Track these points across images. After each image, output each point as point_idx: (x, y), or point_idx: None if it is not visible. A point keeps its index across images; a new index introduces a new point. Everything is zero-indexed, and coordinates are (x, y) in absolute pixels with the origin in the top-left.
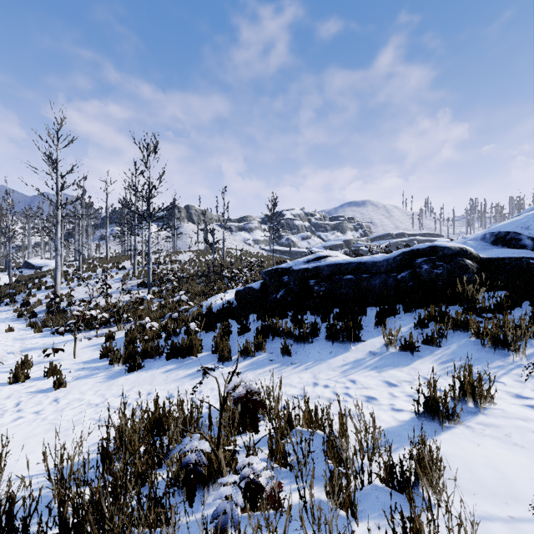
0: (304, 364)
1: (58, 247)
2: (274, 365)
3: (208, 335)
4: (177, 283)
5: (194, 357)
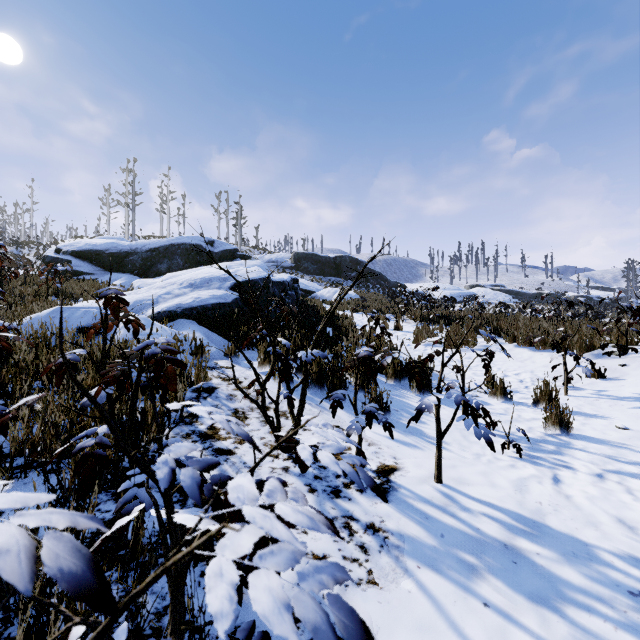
0: None
1: None
2: None
3: None
4: None
5: None
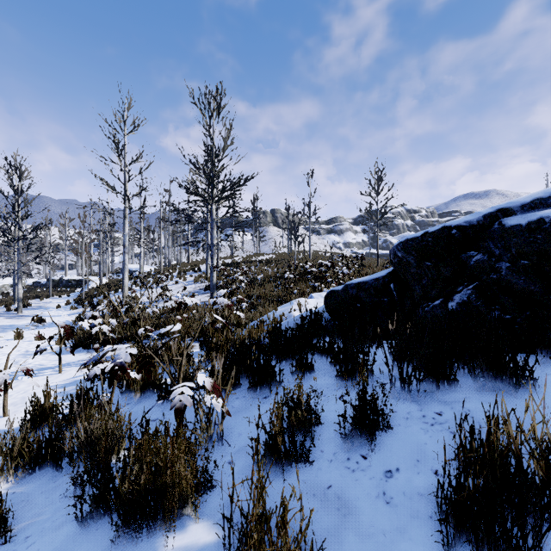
0: None
1: (126, 244)
2: None
3: (251, 410)
4: (249, 285)
5: (161, 549)
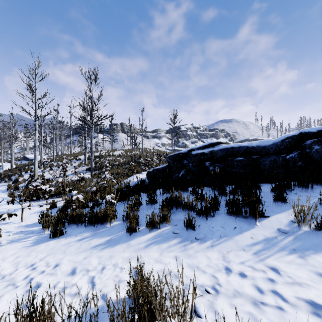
0: (209, 239)
1: (36, 145)
2: (179, 239)
3: (123, 206)
4: (111, 168)
5: (108, 226)
